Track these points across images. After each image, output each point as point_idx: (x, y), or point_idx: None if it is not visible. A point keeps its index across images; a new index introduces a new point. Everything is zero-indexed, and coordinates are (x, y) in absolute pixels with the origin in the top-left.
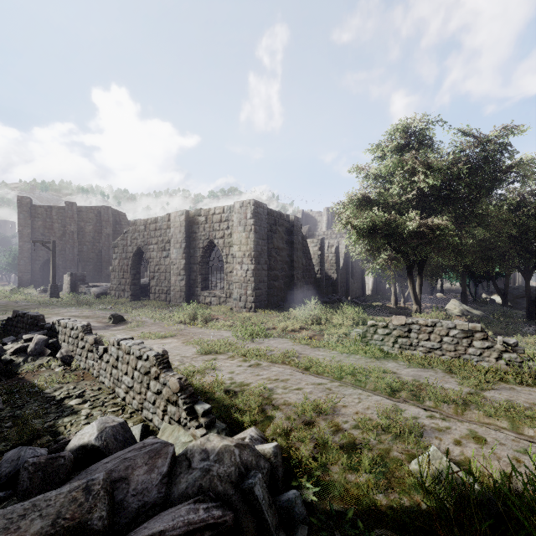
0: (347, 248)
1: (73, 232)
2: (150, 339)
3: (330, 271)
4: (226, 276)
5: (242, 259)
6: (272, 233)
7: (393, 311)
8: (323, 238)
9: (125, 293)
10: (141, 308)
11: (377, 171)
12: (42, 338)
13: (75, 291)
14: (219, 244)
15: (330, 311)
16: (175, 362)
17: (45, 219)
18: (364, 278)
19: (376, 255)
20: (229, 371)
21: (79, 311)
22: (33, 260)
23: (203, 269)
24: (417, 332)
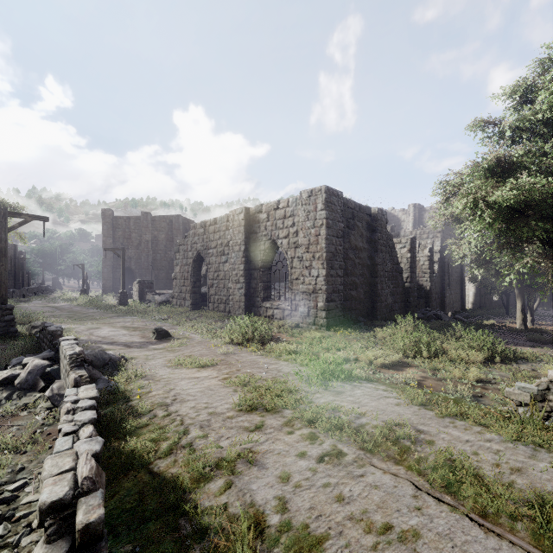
0: (442, 250)
1: (148, 241)
2: (184, 368)
3: (421, 279)
4: (291, 284)
5: (310, 262)
6: (349, 229)
7: (536, 338)
8: (414, 237)
9: (185, 302)
10: (194, 320)
11: (516, 124)
12: (39, 365)
13: (143, 299)
14: (283, 245)
15: (437, 336)
16: (192, 428)
17: (124, 229)
18: (464, 288)
19: (515, 252)
20: (278, 473)
21: (131, 322)
22: (114, 269)
23: (264, 275)
24: None
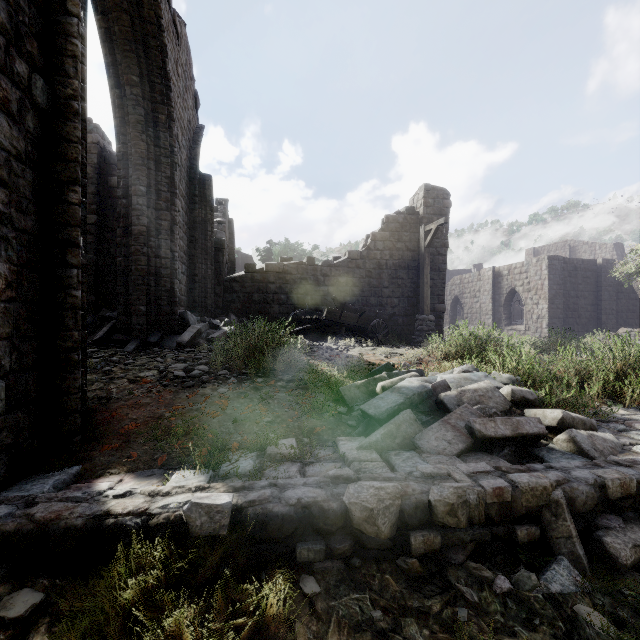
0: None
1: None
2: None
3: None
4: (525, 315)
5: (537, 301)
6: (571, 278)
7: None
8: None
9: None
10: None
11: None
12: None
13: None
14: (519, 290)
15: None
16: None
17: None
18: None
19: None
20: None
21: None
22: None
23: (506, 310)
24: (633, 336)
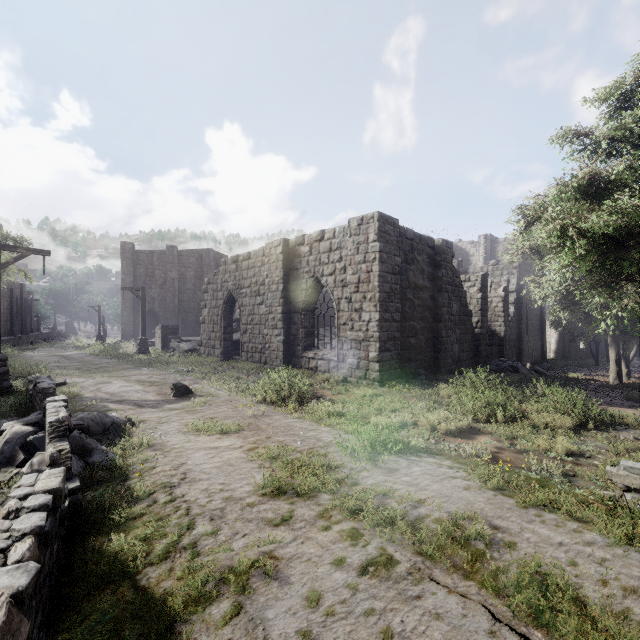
0: (519, 289)
1: (173, 279)
2: (203, 434)
3: (494, 324)
4: (338, 330)
5: (361, 304)
6: (407, 264)
7: (637, 397)
8: (485, 274)
9: (214, 350)
10: (223, 373)
11: (613, 135)
12: (20, 432)
13: (167, 347)
14: (328, 283)
15: (514, 394)
16: (199, 520)
17: (147, 265)
18: (545, 334)
19: (611, 292)
20: (304, 592)
21: (148, 375)
22: (135, 311)
23: (306, 319)
24: None
